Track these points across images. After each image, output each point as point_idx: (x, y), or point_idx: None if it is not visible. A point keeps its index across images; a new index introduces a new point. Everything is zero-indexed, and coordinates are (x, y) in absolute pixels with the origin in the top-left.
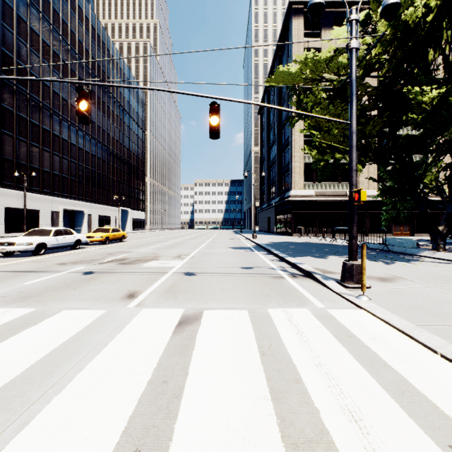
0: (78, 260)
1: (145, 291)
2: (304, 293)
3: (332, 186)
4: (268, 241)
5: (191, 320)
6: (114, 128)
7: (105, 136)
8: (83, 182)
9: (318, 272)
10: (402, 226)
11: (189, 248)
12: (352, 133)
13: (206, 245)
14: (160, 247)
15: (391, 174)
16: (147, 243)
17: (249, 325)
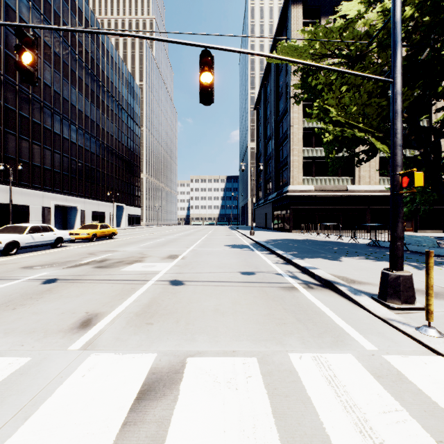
0: (50, 263)
1: (110, 313)
2: (334, 318)
3: (332, 180)
4: (267, 239)
5: (162, 385)
6: (109, 123)
7: (99, 131)
8: (76, 177)
9: (342, 283)
10: (404, 222)
11: (182, 247)
12: (397, 95)
13: (201, 243)
14: (150, 245)
15: (406, 165)
16: (138, 240)
17: (265, 404)
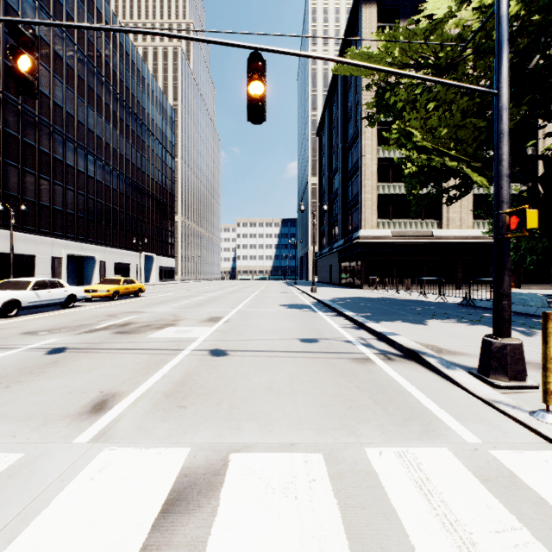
0: (58, 327)
1: (131, 393)
2: (422, 399)
3: (413, 224)
4: (333, 297)
5: (196, 492)
6: (135, 153)
7: (123, 162)
8: (94, 220)
9: (430, 353)
10: None
11: (226, 307)
12: (502, 110)
13: (249, 302)
14: (186, 305)
15: None
16: (171, 298)
17: (335, 520)
